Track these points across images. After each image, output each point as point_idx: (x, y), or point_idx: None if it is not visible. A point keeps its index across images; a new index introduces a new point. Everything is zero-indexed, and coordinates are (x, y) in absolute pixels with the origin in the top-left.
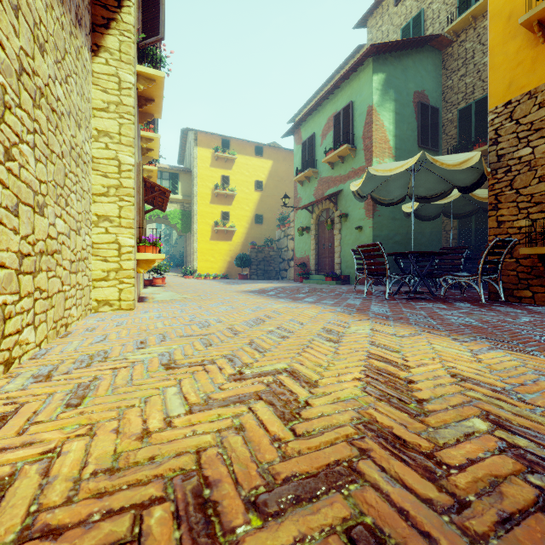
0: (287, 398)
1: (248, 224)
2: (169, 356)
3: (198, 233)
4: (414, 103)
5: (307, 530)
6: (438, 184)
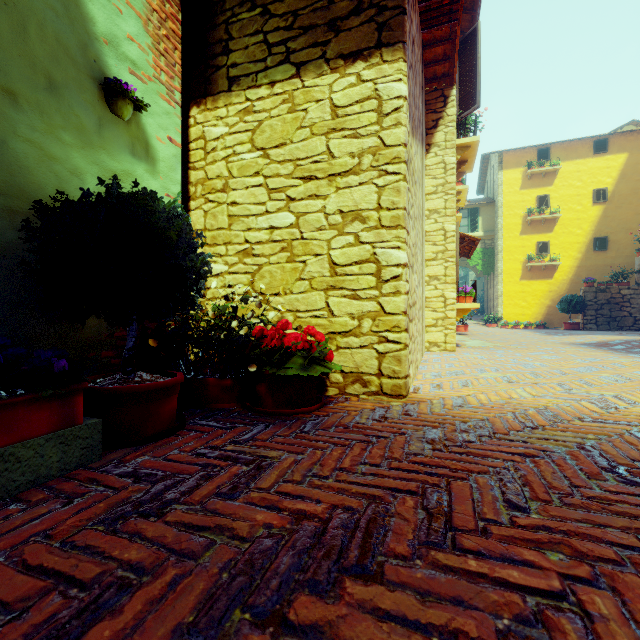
0: (608, 404)
1: (579, 253)
2: (507, 378)
3: (504, 273)
4: None
5: (604, 426)
6: None
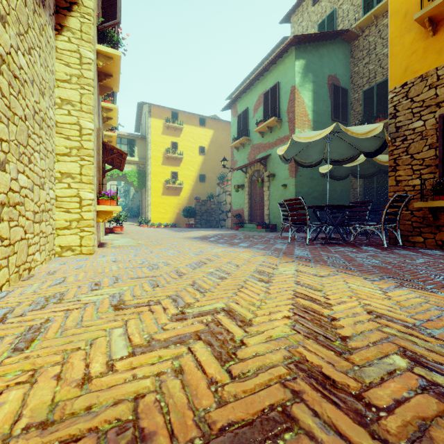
0: (224, 338)
1: (193, 182)
2: (119, 297)
3: (152, 189)
4: (328, 84)
5: None
6: (348, 150)
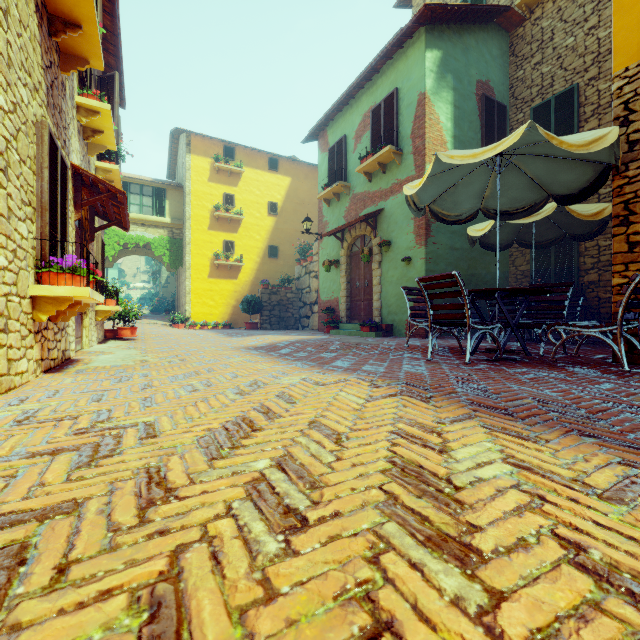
0: None
1: (259, 258)
2: None
3: (192, 268)
4: (477, 96)
5: None
6: (527, 192)
